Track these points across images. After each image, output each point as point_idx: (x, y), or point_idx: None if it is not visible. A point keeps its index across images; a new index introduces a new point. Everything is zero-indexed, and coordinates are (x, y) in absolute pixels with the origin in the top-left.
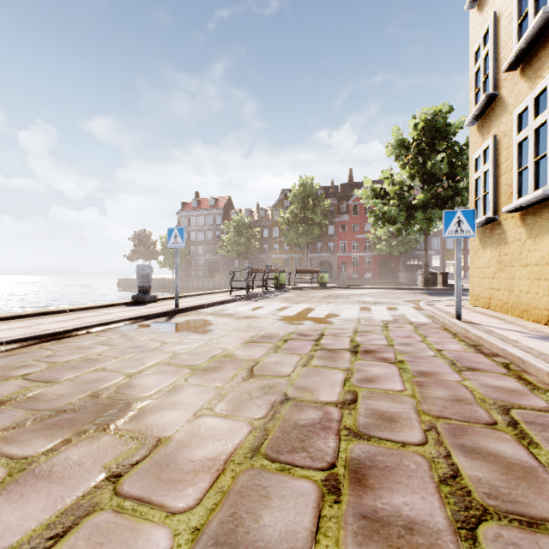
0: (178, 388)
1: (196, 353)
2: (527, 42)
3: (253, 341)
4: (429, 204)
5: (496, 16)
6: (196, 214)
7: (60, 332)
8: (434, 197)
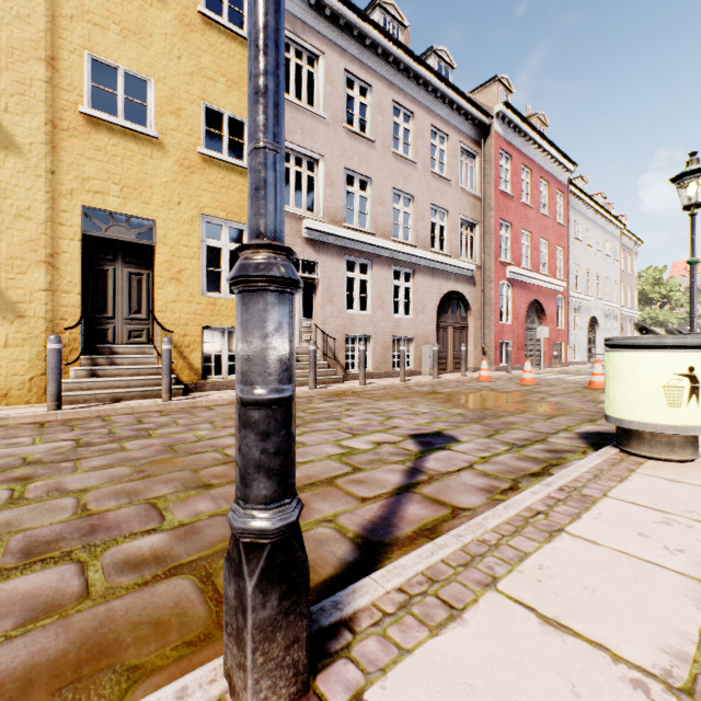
0: (96, 467)
1: None
2: None
3: None
4: None
5: None
6: None
7: None
8: None
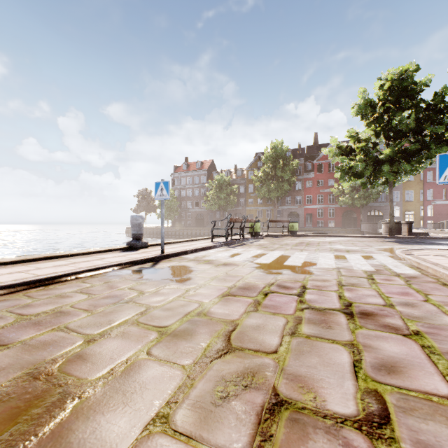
0: (136, 366)
1: (169, 309)
2: None
3: (231, 294)
4: (395, 158)
5: None
6: (185, 175)
7: (49, 278)
8: (400, 152)
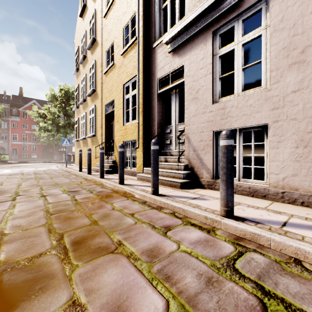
0: None
1: None
2: (82, 102)
3: None
4: (67, 126)
5: (79, 85)
6: None
7: None
8: (69, 123)
